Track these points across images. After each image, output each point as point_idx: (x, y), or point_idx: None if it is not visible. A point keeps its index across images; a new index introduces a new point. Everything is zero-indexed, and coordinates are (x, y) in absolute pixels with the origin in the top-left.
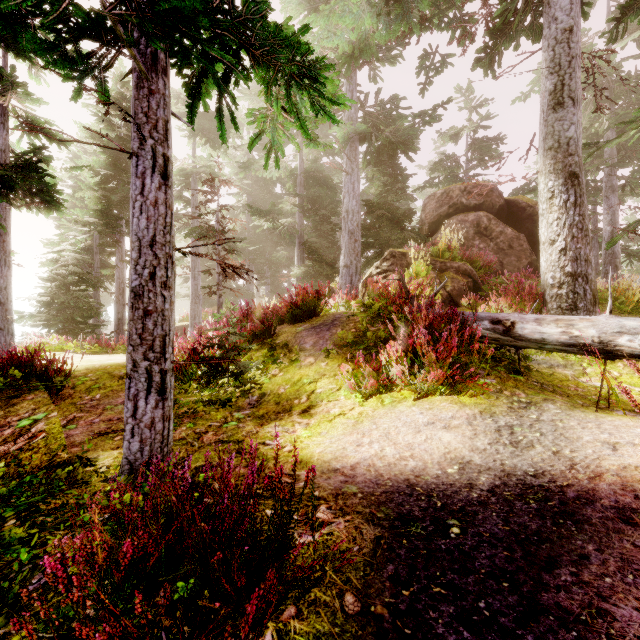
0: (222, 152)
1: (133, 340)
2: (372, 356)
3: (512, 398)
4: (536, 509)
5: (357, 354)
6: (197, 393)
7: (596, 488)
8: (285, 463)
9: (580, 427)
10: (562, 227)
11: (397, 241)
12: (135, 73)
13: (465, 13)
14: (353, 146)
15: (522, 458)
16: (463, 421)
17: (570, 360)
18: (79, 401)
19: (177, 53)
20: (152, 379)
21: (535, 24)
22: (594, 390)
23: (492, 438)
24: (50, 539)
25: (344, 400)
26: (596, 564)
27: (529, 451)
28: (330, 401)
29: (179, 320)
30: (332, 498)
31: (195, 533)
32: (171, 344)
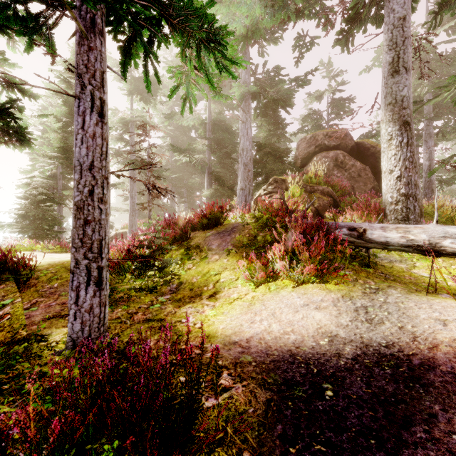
0: (152, 106)
1: (75, 243)
2: (261, 254)
3: (365, 285)
4: (390, 374)
5: (250, 253)
6: (131, 282)
7: (435, 357)
8: (196, 337)
9: (417, 307)
10: (398, 160)
11: (278, 171)
12: (77, 33)
13: (327, 7)
14: (247, 102)
15: (376, 332)
16: (330, 303)
17: (404, 257)
18: (41, 289)
19: (113, 22)
20: (91, 274)
21: (378, 14)
22: (423, 279)
23: (352, 316)
24: (4, 404)
25: (241, 287)
26: (443, 422)
27: (381, 326)
28: (230, 288)
29: (121, 228)
30: (232, 366)
31: (114, 411)
32: (107, 246)
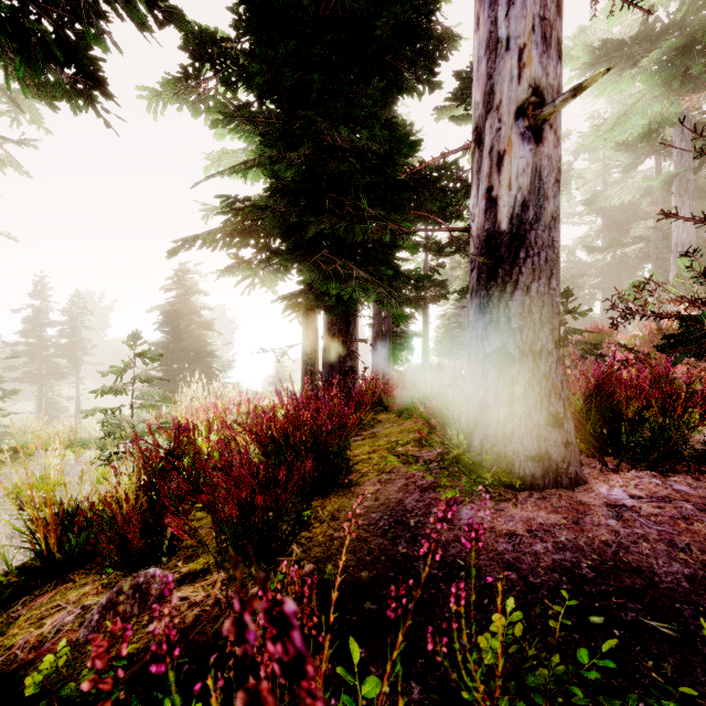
0: (566, 193)
1: None
2: None
3: None
4: None
5: None
6: None
7: None
8: None
9: None
10: None
11: None
12: None
13: None
14: (683, 180)
15: None
16: None
17: None
18: None
19: None
20: None
21: None
22: None
23: None
24: None
25: None
26: None
27: None
28: None
29: None
30: None
31: None
32: None
